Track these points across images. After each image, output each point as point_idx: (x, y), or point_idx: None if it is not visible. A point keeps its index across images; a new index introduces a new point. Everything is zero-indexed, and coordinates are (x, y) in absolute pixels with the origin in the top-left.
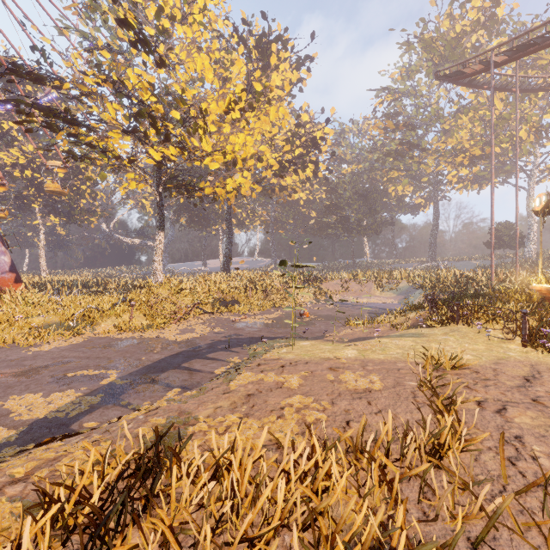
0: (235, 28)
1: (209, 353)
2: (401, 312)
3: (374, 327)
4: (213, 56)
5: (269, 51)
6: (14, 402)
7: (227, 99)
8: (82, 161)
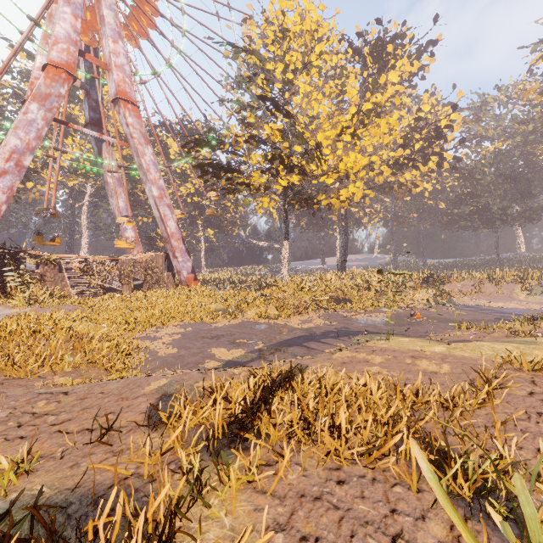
0: (349, 44)
1: (322, 339)
2: (531, 319)
3: (487, 333)
4: (328, 86)
5: (385, 51)
6: (215, 351)
7: (339, 126)
8: (234, 194)
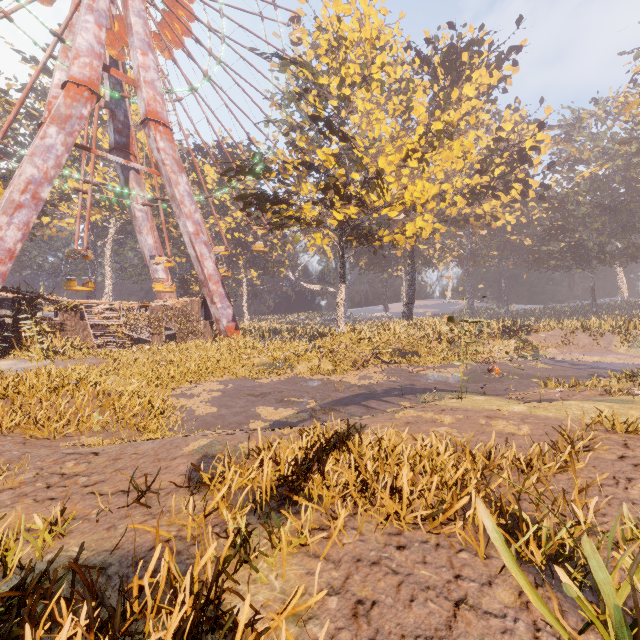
0: (417, 52)
1: (383, 397)
2: (630, 376)
3: (577, 391)
4: (391, 103)
5: (459, 60)
6: (260, 410)
7: (404, 150)
8: (281, 229)
